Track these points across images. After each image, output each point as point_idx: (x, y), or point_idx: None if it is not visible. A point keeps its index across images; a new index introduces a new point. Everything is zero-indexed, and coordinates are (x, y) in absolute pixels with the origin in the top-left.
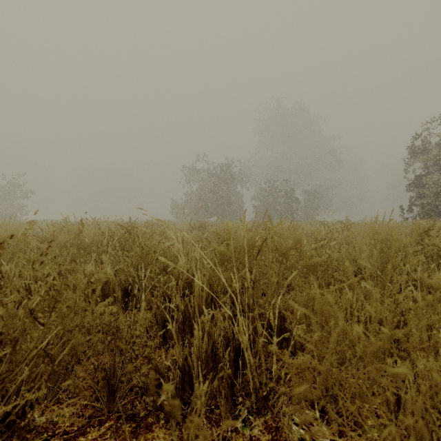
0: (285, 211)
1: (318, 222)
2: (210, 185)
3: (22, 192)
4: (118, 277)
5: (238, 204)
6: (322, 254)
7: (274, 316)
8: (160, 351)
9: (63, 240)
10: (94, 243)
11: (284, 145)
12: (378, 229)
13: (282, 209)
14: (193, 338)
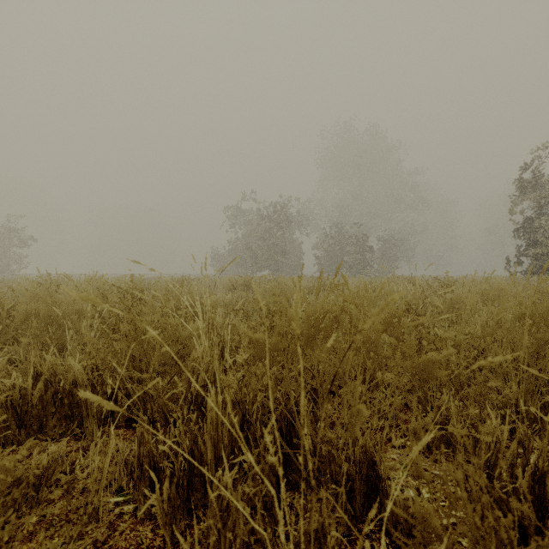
0: (356, 263)
1: (402, 278)
2: (260, 230)
3: (20, 239)
4: (99, 371)
5: (295, 254)
6: (428, 336)
7: (356, 462)
8: (144, 529)
9: (23, 309)
10: (74, 314)
11: (354, 180)
12: (495, 291)
13: (351, 261)
14: (192, 538)
